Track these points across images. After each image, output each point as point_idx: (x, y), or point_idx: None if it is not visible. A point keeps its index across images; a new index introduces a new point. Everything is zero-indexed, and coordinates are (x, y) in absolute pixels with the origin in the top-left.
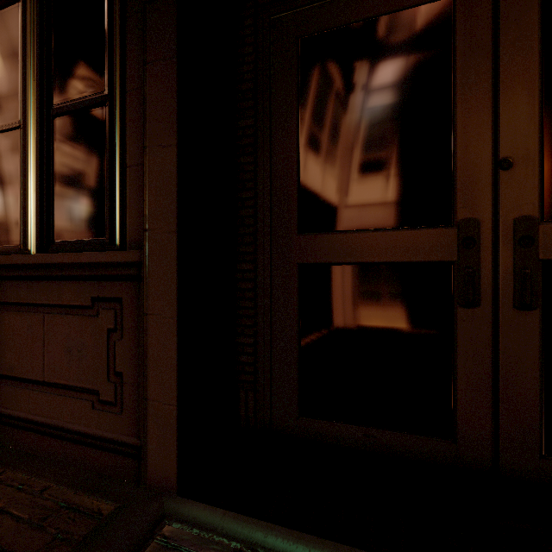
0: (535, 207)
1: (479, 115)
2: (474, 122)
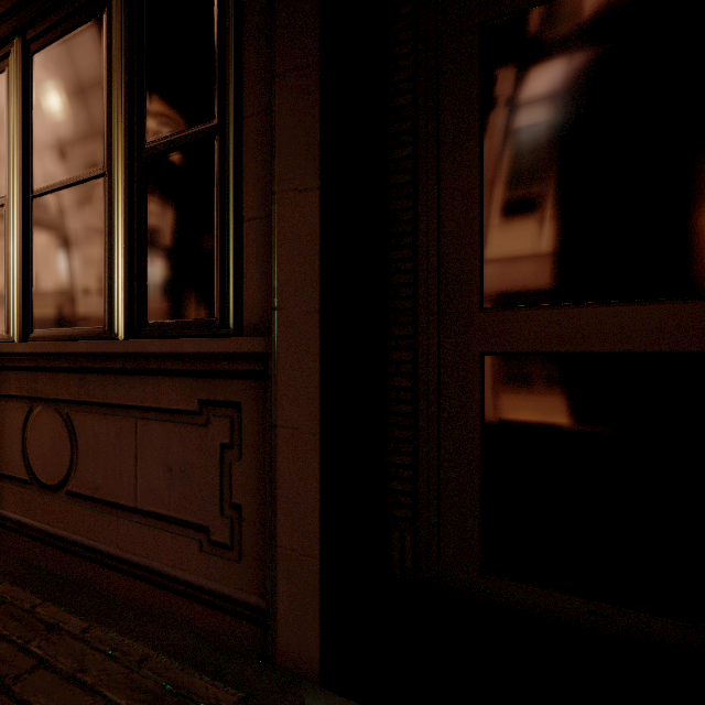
0: None
1: None
2: None
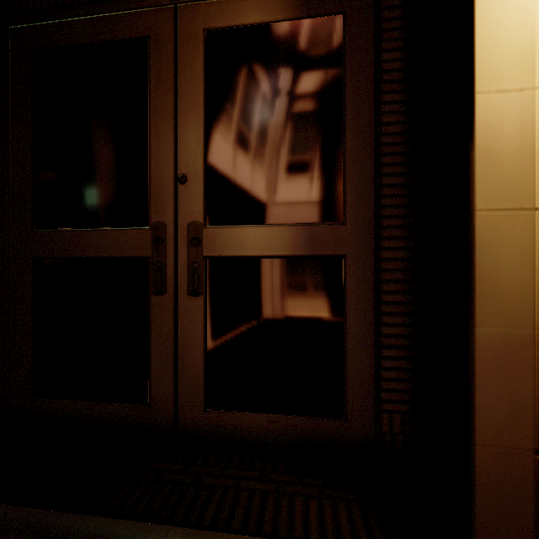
0: (201, 215)
1: (166, 137)
2: (163, 143)
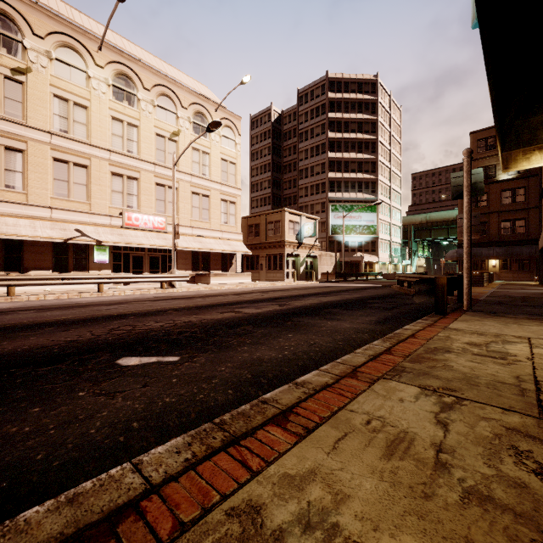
0: None
1: None
2: None
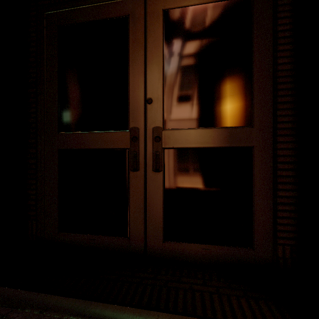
0: (161, 122)
1: (139, 76)
2: (137, 80)
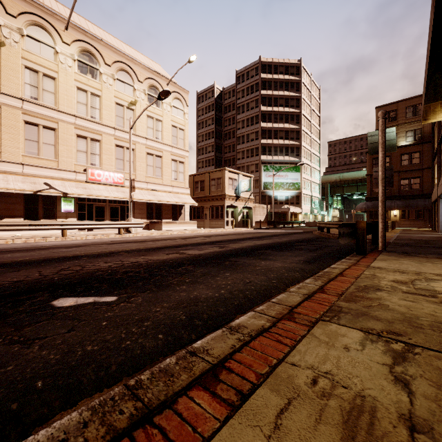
0: None
1: None
2: None
